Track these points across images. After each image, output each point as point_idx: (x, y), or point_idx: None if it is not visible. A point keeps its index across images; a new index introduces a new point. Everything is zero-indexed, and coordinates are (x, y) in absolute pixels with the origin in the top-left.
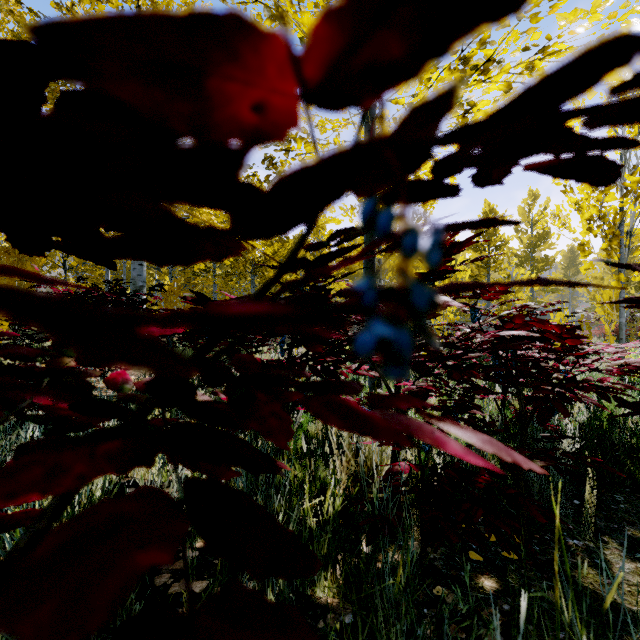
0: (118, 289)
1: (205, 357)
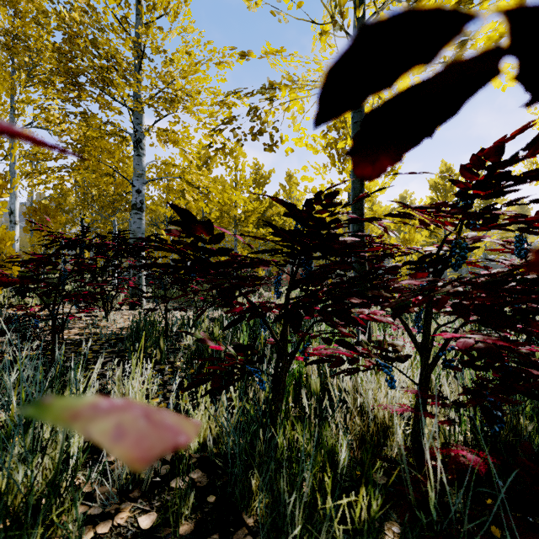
0: (120, 239)
1: (194, 299)
